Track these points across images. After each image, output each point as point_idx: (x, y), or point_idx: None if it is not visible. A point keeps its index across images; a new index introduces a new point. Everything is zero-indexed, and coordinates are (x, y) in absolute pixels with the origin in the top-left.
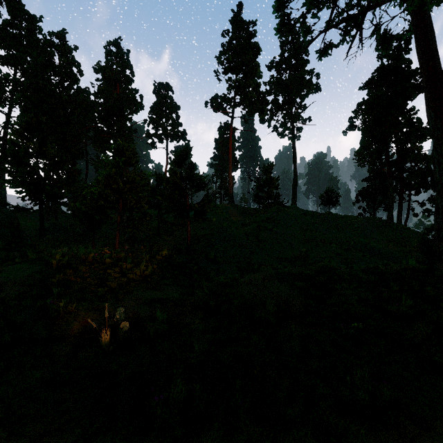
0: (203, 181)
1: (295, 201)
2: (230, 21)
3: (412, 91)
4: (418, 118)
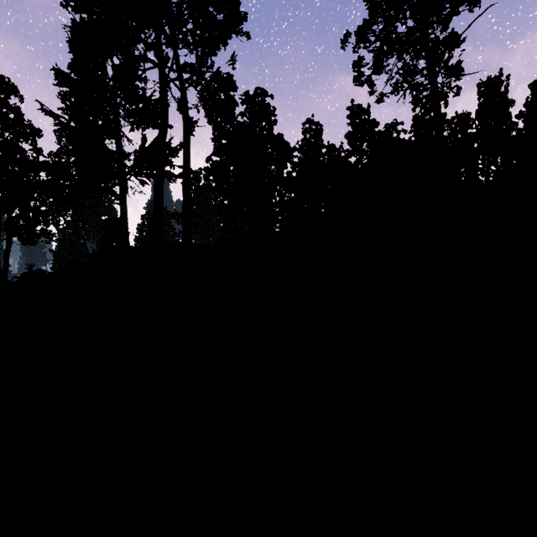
0: None
1: None
2: None
3: None
4: None
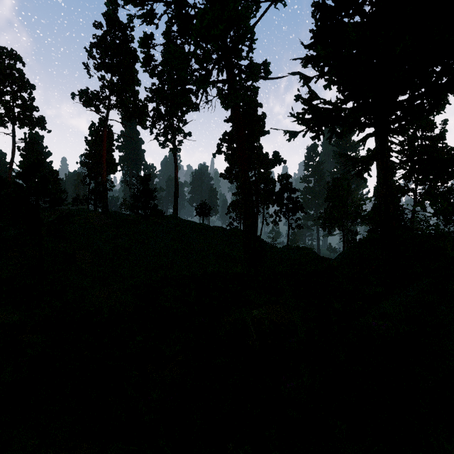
0: (60, 196)
1: (176, 210)
2: (104, 15)
3: (258, 133)
4: (262, 154)
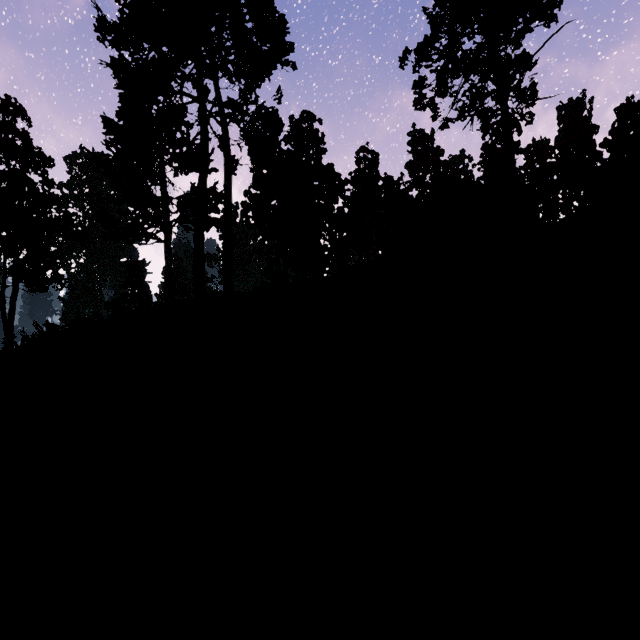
0: None
1: None
2: None
3: None
4: None
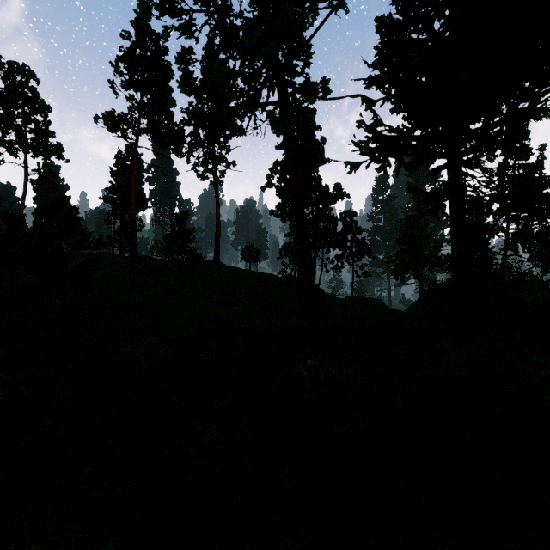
0: (86, 237)
1: (218, 255)
2: (133, 23)
3: (315, 162)
4: (321, 187)
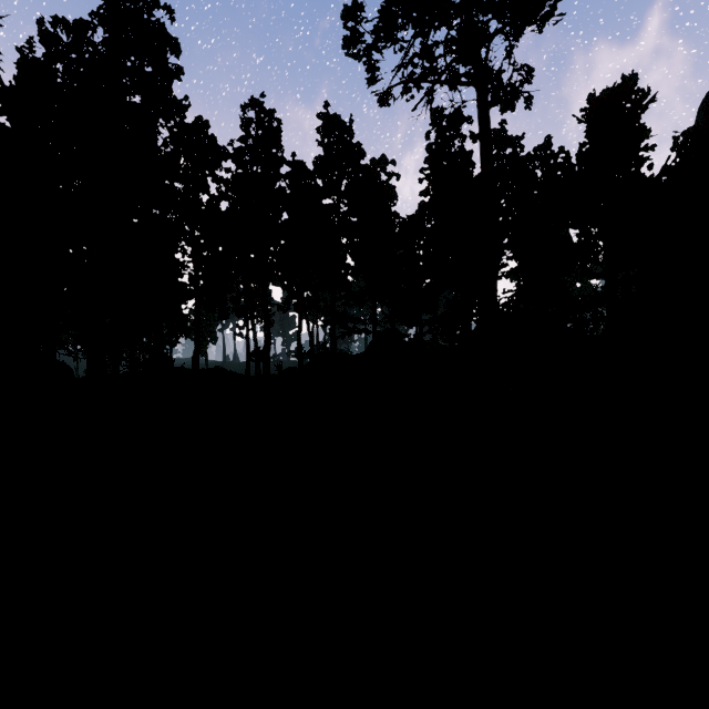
0: None
1: None
2: None
3: None
4: None
